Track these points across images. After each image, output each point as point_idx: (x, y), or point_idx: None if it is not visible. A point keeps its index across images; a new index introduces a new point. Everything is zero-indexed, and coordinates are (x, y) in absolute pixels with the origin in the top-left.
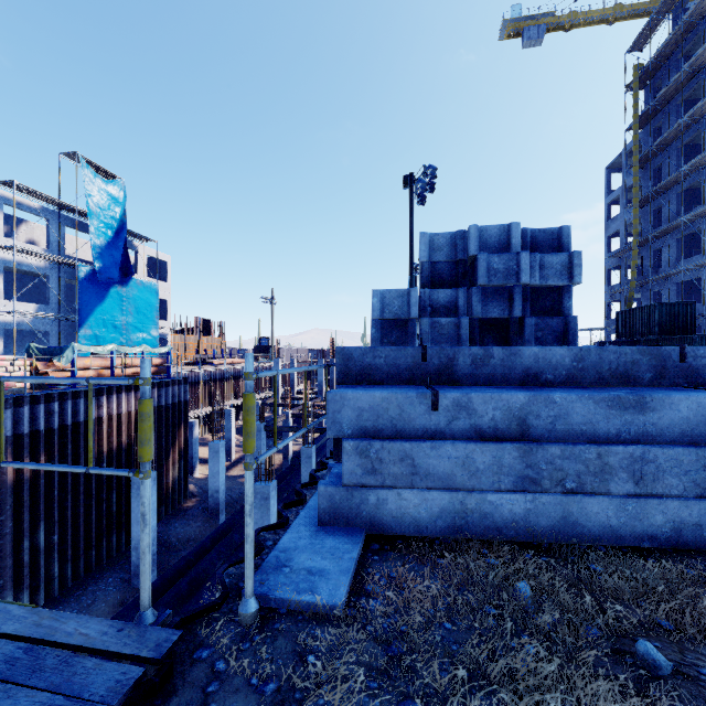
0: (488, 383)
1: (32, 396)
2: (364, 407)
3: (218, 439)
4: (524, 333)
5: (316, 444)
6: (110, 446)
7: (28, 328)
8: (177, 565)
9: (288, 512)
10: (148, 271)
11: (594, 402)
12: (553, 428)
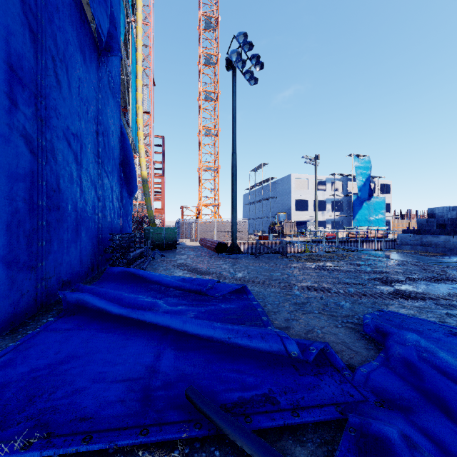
0: (425, 234)
1: (347, 240)
2: (401, 236)
3: None
4: (446, 226)
5: None
6: None
7: (337, 220)
8: None
9: None
10: (380, 190)
11: (430, 236)
12: (425, 239)
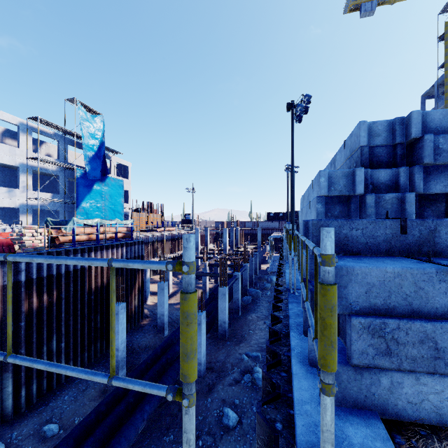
0: None
1: (48, 252)
2: (374, 283)
3: (161, 279)
4: None
5: (227, 285)
6: (96, 284)
7: (46, 208)
8: (139, 367)
9: (272, 375)
10: (117, 173)
11: None
12: None
